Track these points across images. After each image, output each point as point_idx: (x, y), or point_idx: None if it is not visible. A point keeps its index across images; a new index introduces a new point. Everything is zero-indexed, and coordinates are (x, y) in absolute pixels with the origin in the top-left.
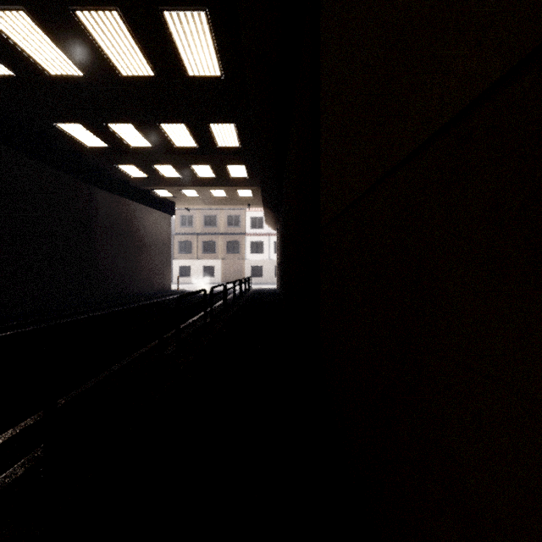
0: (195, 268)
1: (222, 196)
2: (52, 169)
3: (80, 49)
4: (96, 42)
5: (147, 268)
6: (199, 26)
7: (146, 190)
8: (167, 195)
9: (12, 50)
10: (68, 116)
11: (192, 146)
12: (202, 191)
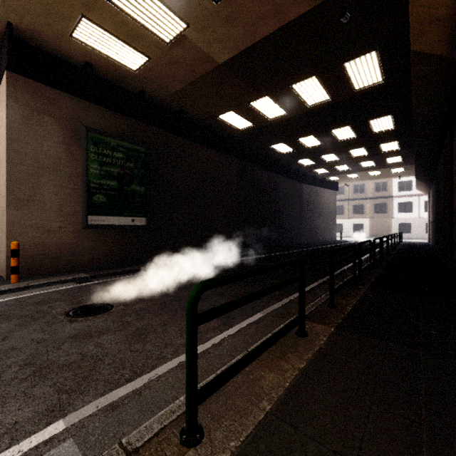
0: (346, 225)
1: (376, 174)
2: (289, 180)
3: (325, 138)
4: (334, 135)
5: (323, 225)
6: (386, 119)
7: (322, 179)
8: (335, 179)
9: (298, 145)
10: (304, 157)
11: (364, 155)
12: (362, 174)
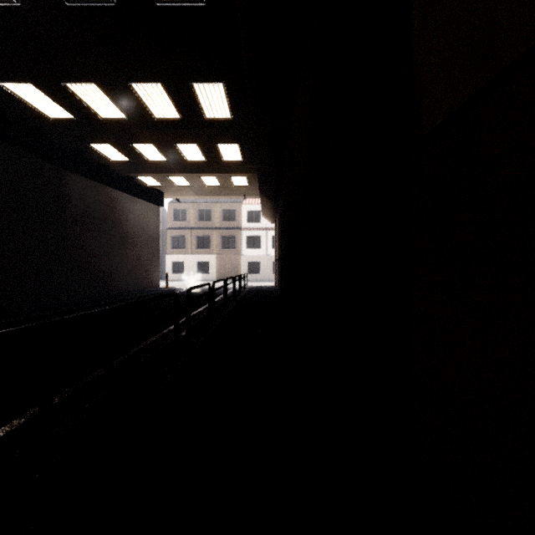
0: (188, 264)
1: (214, 184)
2: (5, 145)
3: None
4: None
5: (131, 263)
6: None
7: (129, 178)
8: (154, 183)
9: None
10: (14, 72)
11: (175, 117)
12: (193, 179)
